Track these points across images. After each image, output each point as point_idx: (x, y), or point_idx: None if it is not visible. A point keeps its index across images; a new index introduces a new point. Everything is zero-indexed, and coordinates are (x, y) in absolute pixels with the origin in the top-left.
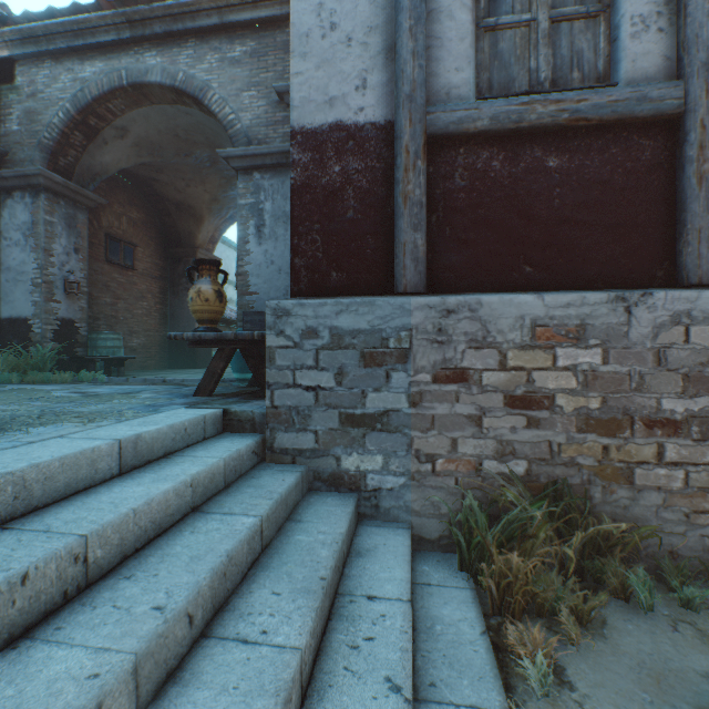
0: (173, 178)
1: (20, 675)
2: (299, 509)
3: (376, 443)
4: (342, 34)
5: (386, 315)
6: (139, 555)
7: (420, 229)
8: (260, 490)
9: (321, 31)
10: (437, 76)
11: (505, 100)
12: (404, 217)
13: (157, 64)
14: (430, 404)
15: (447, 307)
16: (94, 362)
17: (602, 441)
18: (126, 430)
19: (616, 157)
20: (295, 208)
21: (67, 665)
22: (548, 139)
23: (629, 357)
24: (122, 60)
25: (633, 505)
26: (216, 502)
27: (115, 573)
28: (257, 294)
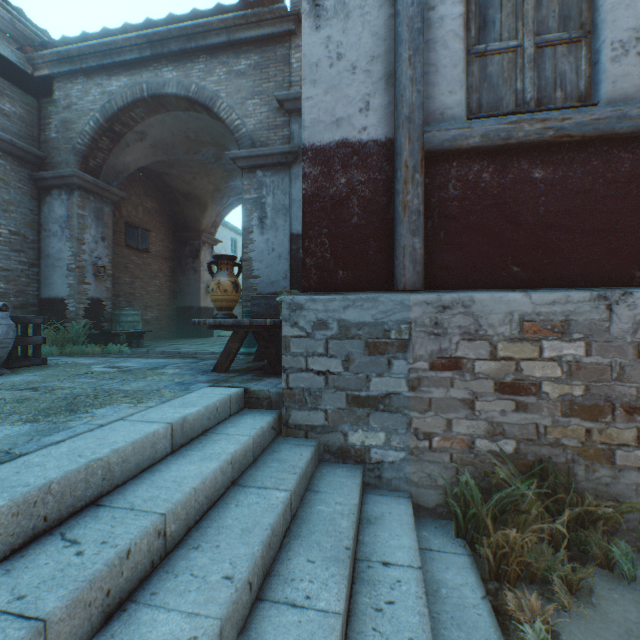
0: (182, 172)
1: (136, 634)
2: (315, 479)
3: (378, 422)
4: (348, 63)
5: (387, 309)
6: (199, 526)
7: (418, 234)
8: (284, 464)
9: (329, 61)
10: (432, 99)
11: (495, 119)
12: (404, 224)
13: (173, 78)
14: (427, 389)
15: (442, 303)
16: (119, 336)
17: (584, 424)
18: (173, 412)
19: (597, 169)
20: (306, 215)
21: (169, 627)
22: (534, 153)
23: (610, 350)
24: (143, 75)
25: (614, 483)
26: (249, 476)
27: (184, 543)
28: (260, 277)
